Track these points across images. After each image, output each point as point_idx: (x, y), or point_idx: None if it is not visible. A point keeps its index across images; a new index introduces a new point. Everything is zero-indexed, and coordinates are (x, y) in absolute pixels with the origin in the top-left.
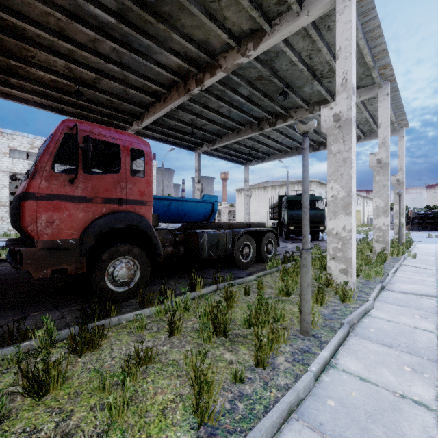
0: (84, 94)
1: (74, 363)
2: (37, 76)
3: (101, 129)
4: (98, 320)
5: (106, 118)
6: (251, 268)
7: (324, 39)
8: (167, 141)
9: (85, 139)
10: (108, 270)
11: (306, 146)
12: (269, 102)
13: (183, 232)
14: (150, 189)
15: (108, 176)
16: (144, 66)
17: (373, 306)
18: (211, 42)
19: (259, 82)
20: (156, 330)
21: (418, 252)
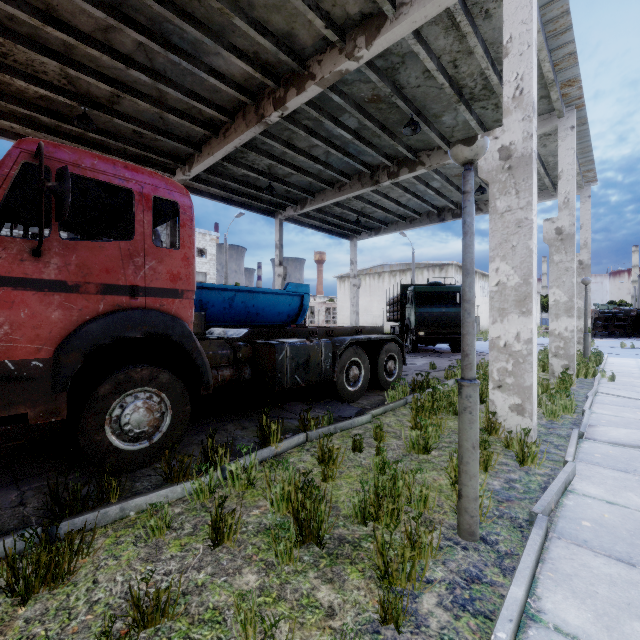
0: (95, 121)
1: (6, 623)
2: (16, 90)
3: (97, 160)
4: (79, 514)
5: (133, 161)
6: (362, 400)
7: (479, 33)
8: (231, 200)
9: (60, 173)
10: (111, 413)
11: (470, 187)
12: (388, 140)
13: (250, 343)
14: (191, 269)
15: (110, 245)
16: (191, 76)
17: (575, 472)
18: (298, 35)
19: (374, 106)
20: (190, 532)
21: (614, 371)
